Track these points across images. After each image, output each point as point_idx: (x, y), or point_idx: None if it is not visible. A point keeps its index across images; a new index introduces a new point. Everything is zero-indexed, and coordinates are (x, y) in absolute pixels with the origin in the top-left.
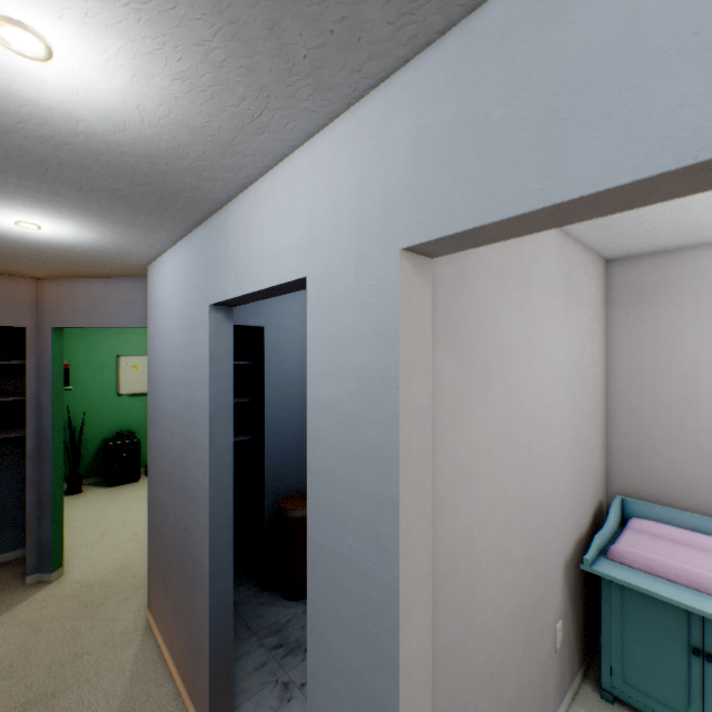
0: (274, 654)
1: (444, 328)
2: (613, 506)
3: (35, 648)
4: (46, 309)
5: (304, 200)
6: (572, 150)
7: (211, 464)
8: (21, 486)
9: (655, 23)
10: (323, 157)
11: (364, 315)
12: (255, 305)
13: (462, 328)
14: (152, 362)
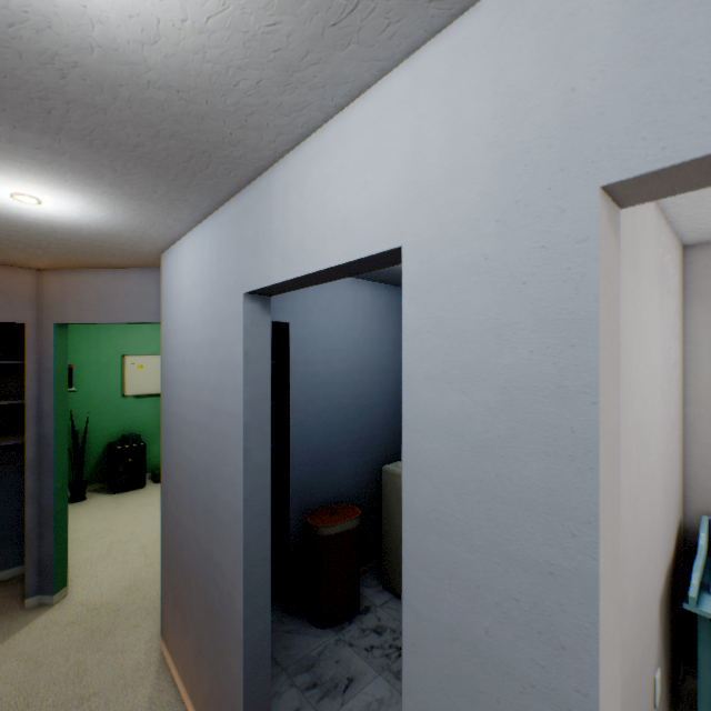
0: (308, 697)
1: None
2: (703, 529)
3: (34, 687)
4: (47, 304)
5: (397, 142)
6: None
7: (246, 485)
8: (20, 497)
9: None
10: (433, 76)
11: (517, 293)
12: (279, 298)
13: None
14: (167, 361)
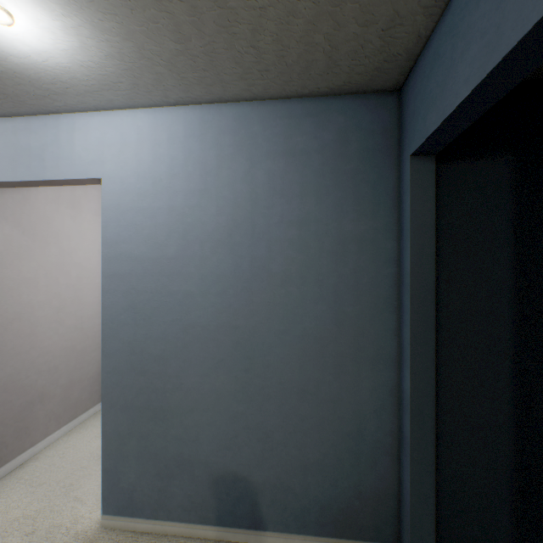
0: None
1: (13, 218)
2: None
3: None
4: None
5: None
6: (19, 169)
7: None
8: None
9: (33, 149)
10: None
11: None
12: None
13: (26, 220)
14: None
